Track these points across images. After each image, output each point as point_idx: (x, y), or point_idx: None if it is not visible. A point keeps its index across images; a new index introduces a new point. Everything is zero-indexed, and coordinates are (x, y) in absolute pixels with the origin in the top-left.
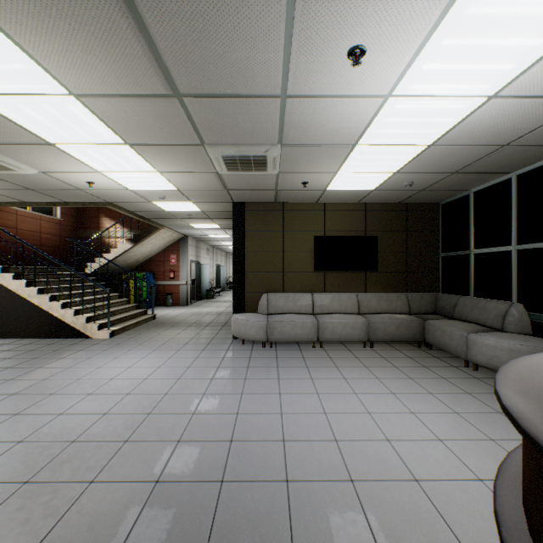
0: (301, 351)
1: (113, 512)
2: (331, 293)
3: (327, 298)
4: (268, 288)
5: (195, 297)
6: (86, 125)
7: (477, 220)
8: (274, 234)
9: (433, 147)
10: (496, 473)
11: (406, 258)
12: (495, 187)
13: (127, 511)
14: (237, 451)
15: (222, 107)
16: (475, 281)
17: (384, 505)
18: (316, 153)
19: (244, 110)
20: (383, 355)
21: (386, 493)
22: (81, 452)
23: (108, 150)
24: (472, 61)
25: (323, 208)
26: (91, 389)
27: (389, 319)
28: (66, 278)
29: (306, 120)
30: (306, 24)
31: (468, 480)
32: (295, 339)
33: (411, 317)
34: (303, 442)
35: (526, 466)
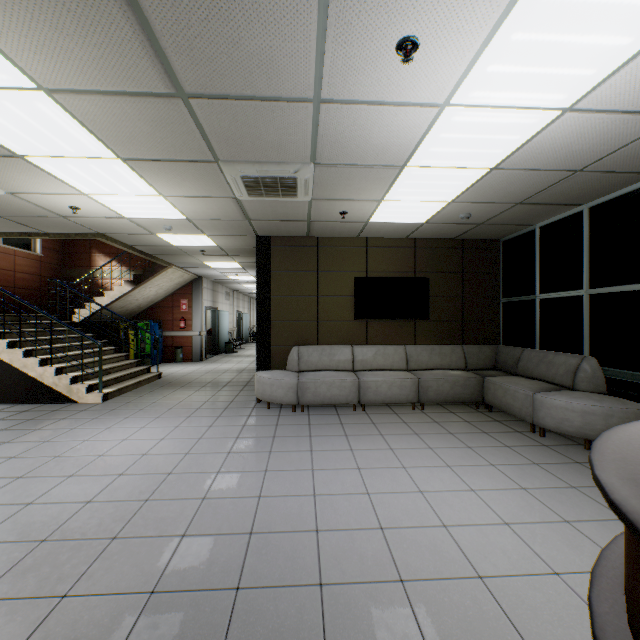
0: (339, 416)
1: (90, 638)
2: (374, 345)
3: (369, 351)
4: (299, 339)
5: (211, 351)
6: (64, 132)
7: (543, 259)
8: (306, 275)
9: (495, 171)
10: (590, 580)
11: (462, 304)
12: (564, 221)
13: (110, 635)
14: (258, 547)
15: (240, 112)
16: (541, 331)
17: (442, 612)
18: (357, 176)
19: (268, 118)
20: (436, 419)
21: (444, 596)
22: (52, 555)
23: (95, 166)
24: (546, 63)
25: (365, 244)
26: (72, 470)
27: (442, 376)
28: (47, 328)
29: (345, 132)
30: (345, 4)
31: (542, 575)
32: (332, 402)
33: (469, 374)
34: (341, 532)
35: (637, 578)
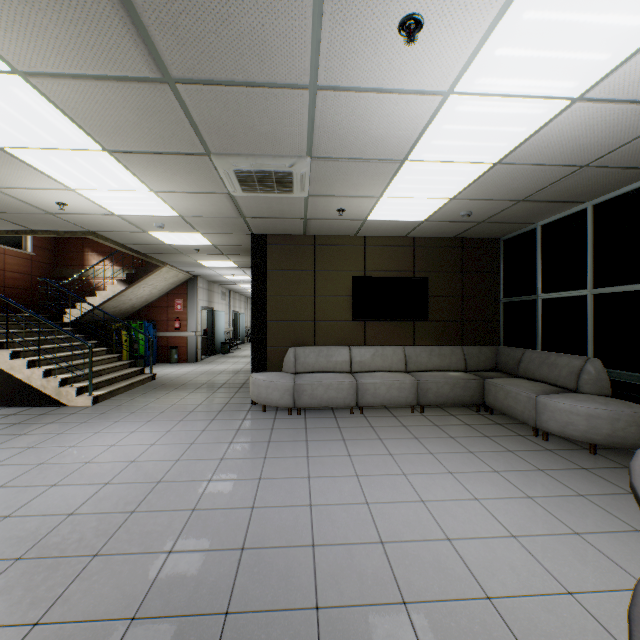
0: (336, 419)
1: None
2: (372, 346)
3: (367, 352)
4: (296, 340)
5: (207, 351)
6: (45, 121)
7: (545, 258)
8: (303, 274)
9: (499, 166)
10: (629, 624)
11: (462, 304)
12: (566, 219)
13: None
14: (249, 565)
15: (231, 100)
16: (543, 331)
17: (449, 639)
18: (356, 171)
19: (261, 106)
20: (436, 422)
21: (451, 620)
22: (26, 576)
23: (80, 159)
24: (558, 46)
25: (363, 242)
26: (56, 478)
27: (442, 378)
28: (36, 329)
29: (343, 123)
30: None
31: (555, 595)
32: (329, 404)
33: (469, 375)
34: (339, 547)
35: None
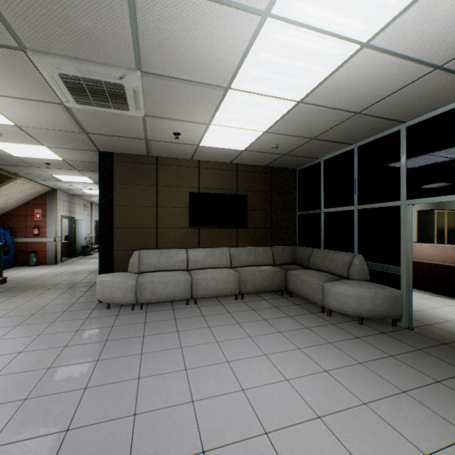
0: (174, 311)
1: None
2: (205, 248)
3: (201, 253)
4: (140, 244)
5: (68, 254)
6: None
7: (326, 184)
8: (147, 189)
9: (301, 104)
10: None
11: (271, 215)
12: (340, 156)
13: None
14: None
15: None
16: (325, 235)
17: None
18: (186, 94)
19: None
20: (253, 306)
21: None
22: None
23: None
24: None
25: (198, 165)
26: None
27: (257, 271)
28: None
29: (168, 32)
30: None
31: None
32: (168, 298)
33: (276, 269)
34: None
35: None
